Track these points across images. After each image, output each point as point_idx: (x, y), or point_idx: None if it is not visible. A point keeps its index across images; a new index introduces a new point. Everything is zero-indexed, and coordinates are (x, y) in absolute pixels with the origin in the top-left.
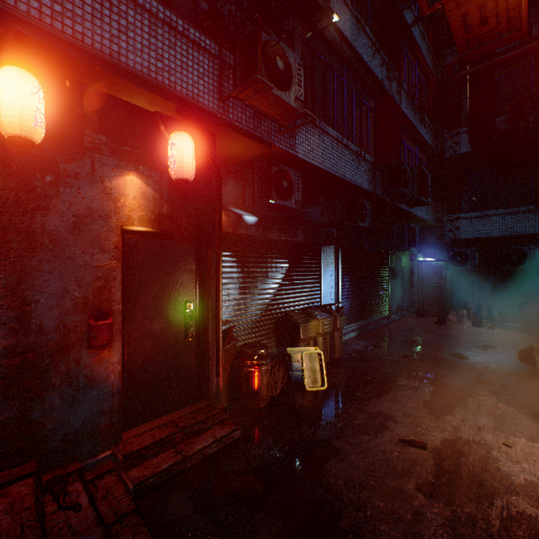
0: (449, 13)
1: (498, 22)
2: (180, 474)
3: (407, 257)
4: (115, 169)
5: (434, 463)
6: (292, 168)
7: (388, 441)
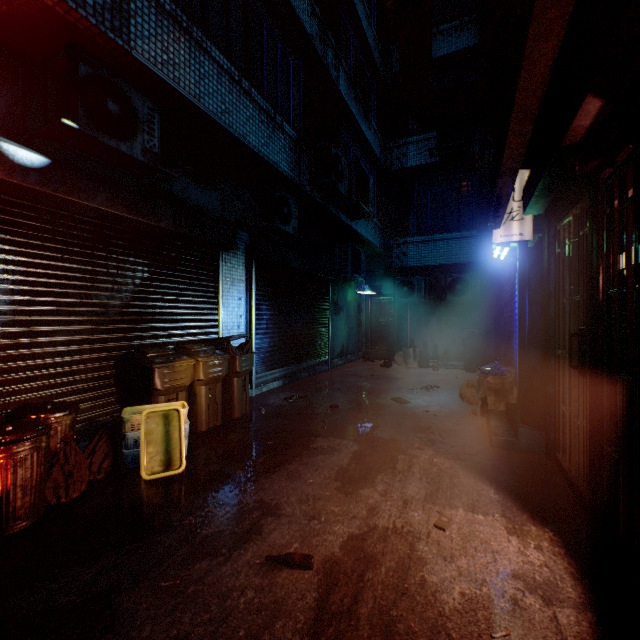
0: None
1: None
2: None
3: (354, 290)
4: None
5: (316, 601)
6: (140, 91)
7: (247, 565)
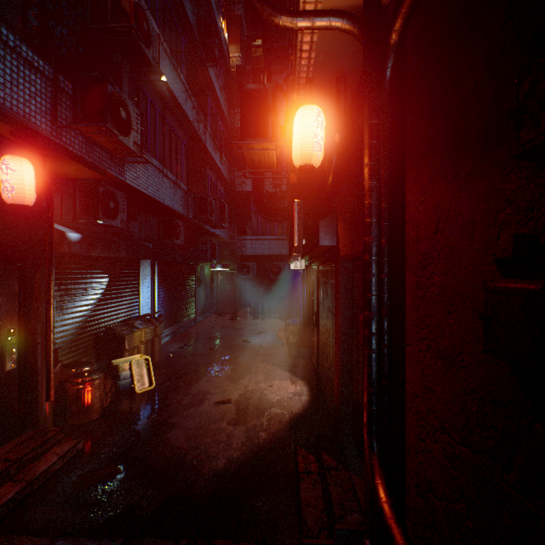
0: (246, 155)
1: (266, 165)
2: (28, 498)
3: (209, 267)
4: None
5: (236, 408)
6: (118, 188)
7: (208, 406)
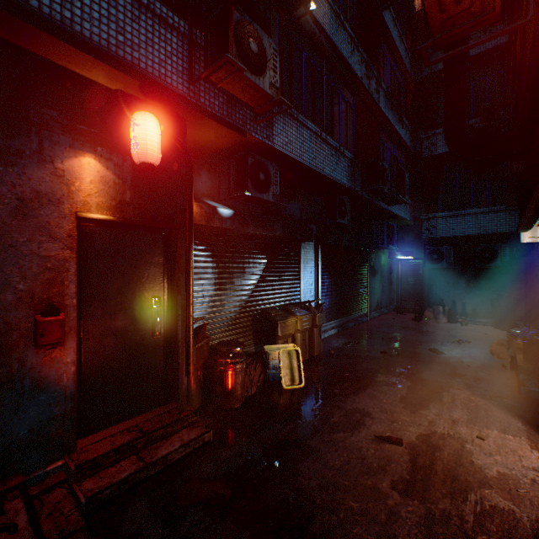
0: None
1: (472, 1)
2: (142, 483)
3: (386, 255)
4: (69, 149)
5: (409, 459)
6: (270, 160)
7: (364, 438)
